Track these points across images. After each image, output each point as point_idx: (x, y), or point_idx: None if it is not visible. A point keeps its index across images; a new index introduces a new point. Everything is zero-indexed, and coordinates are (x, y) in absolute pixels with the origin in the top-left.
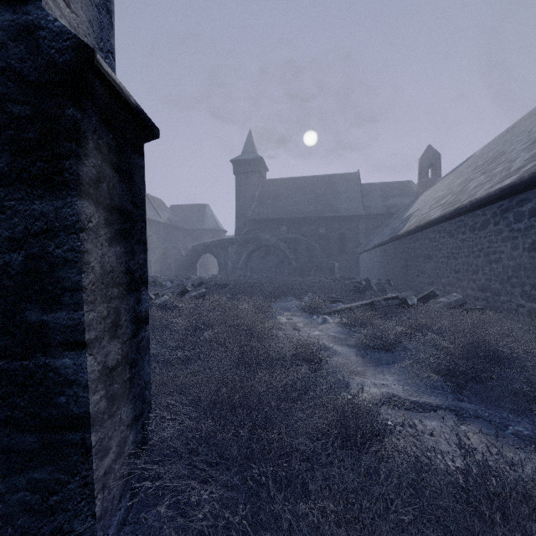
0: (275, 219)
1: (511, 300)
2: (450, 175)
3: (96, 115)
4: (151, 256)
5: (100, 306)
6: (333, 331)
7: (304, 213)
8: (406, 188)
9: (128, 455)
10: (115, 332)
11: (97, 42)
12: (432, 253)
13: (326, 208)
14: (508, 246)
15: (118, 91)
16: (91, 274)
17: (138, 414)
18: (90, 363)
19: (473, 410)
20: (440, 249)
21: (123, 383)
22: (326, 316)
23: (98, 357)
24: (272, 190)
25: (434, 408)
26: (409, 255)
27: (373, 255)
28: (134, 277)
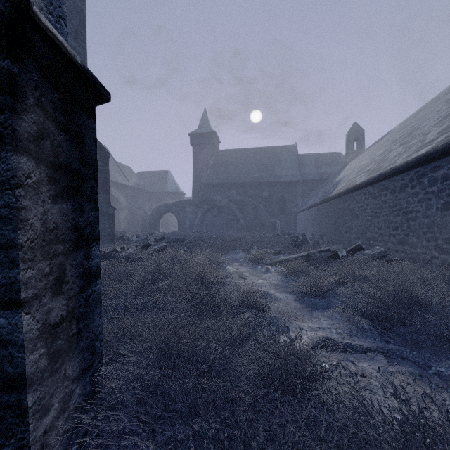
0: (226, 184)
1: (426, 252)
2: (373, 147)
3: (38, 72)
4: (120, 215)
5: (40, 264)
6: (275, 279)
7: (250, 179)
8: (336, 158)
9: (74, 408)
10: (59, 288)
11: (46, 5)
12: (358, 212)
13: (269, 175)
14: (424, 206)
15: (61, 49)
16: (30, 231)
17: (87, 366)
18: (26, 322)
19: (399, 352)
20: (365, 209)
21: (68, 339)
22: (268, 266)
23: (37, 315)
24: (224, 159)
25: (364, 350)
26: (338, 214)
27: (308, 214)
28: (83, 234)
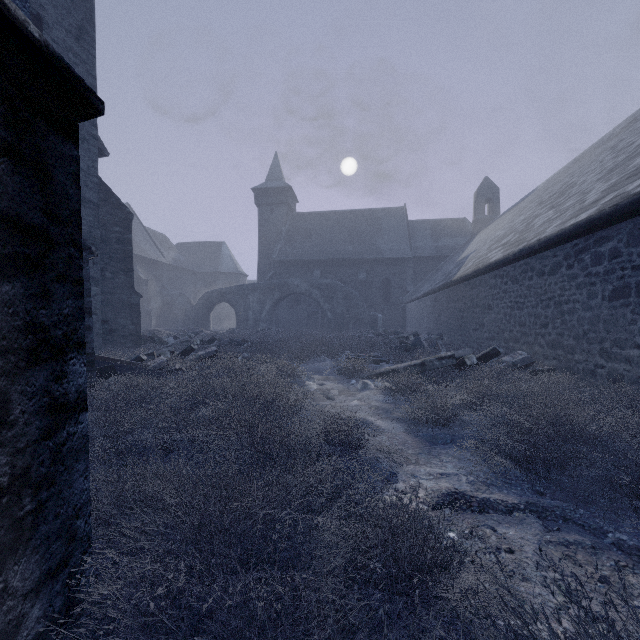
0: (306, 261)
1: (587, 359)
2: (511, 212)
3: None
4: (151, 305)
5: None
6: (376, 399)
7: (341, 255)
8: (460, 227)
9: None
10: None
11: None
12: (492, 302)
13: (367, 249)
14: (584, 294)
15: None
16: None
17: (56, 566)
18: None
19: (559, 510)
20: (501, 297)
21: (14, 524)
22: (367, 380)
23: None
24: (303, 226)
25: (509, 508)
26: (464, 304)
27: (422, 304)
28: (49, 337)
